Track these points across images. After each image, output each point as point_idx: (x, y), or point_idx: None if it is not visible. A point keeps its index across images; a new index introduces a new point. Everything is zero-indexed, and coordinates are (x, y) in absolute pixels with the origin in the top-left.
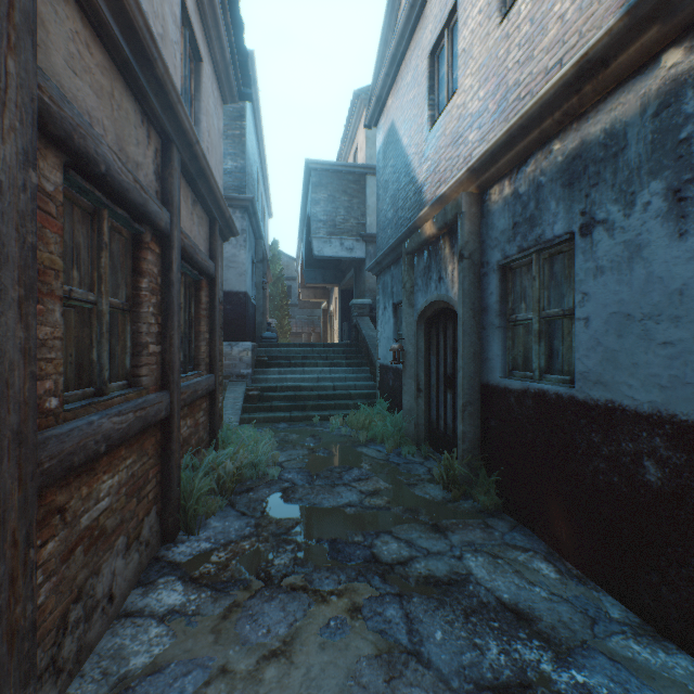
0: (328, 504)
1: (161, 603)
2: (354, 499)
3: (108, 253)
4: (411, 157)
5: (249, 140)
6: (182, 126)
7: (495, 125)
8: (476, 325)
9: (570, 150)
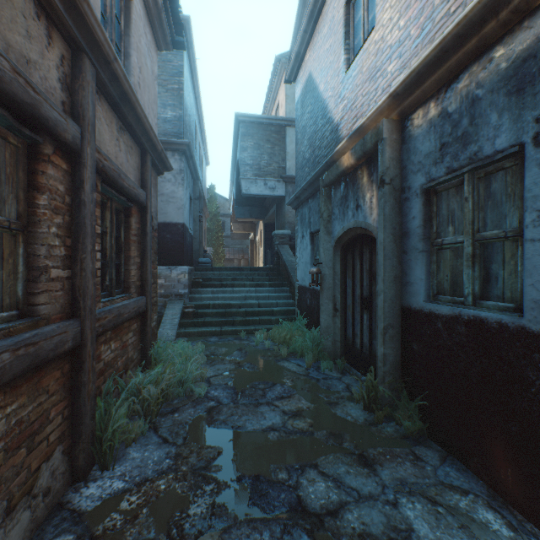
0: (251, 428)
1: None
2: (277, 421)
3: None
4: (327, 100)
5: (187, 95)
6: (94, 34)
7: (418, 49)
8: (397, 250)
9: (520, 52)
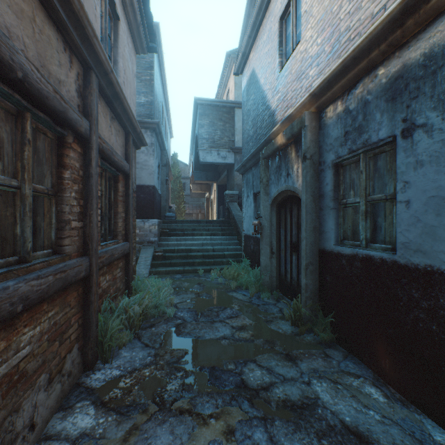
0: (208, 337)
1: (75, 426)
2: (227, 333)
3: (31, 148)
4: (266, 92)
5: (156, 84)
6: (99, 57)
7: (330, 61)
8: (315, 207)
9: (393, 73)
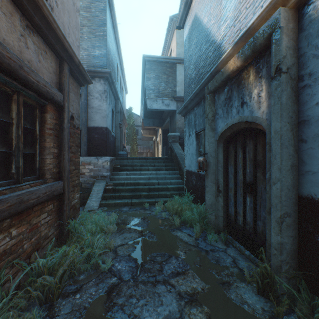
0: None
1: None
2: (173, 308)
3: None
4: (210, 28)
5: (110, 41)
6: None
7: None
8: (293, 138)
9: None
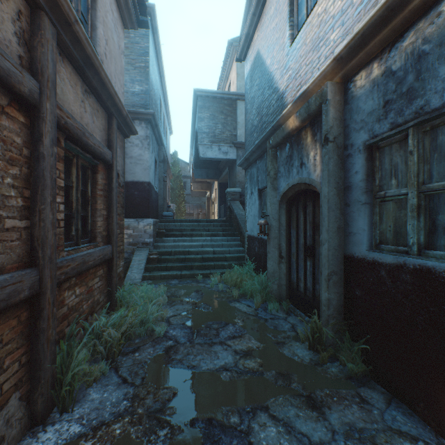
0: (205, 367)
1: None
2: (229, 361)
3: None
4: (274, 73)
5: (153, 72)
6: None
7: (360, 15)
8: (340, 202)
9: None
